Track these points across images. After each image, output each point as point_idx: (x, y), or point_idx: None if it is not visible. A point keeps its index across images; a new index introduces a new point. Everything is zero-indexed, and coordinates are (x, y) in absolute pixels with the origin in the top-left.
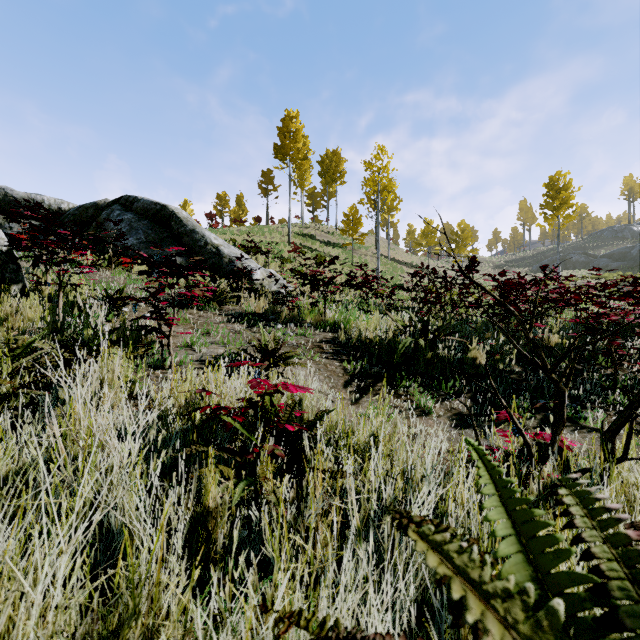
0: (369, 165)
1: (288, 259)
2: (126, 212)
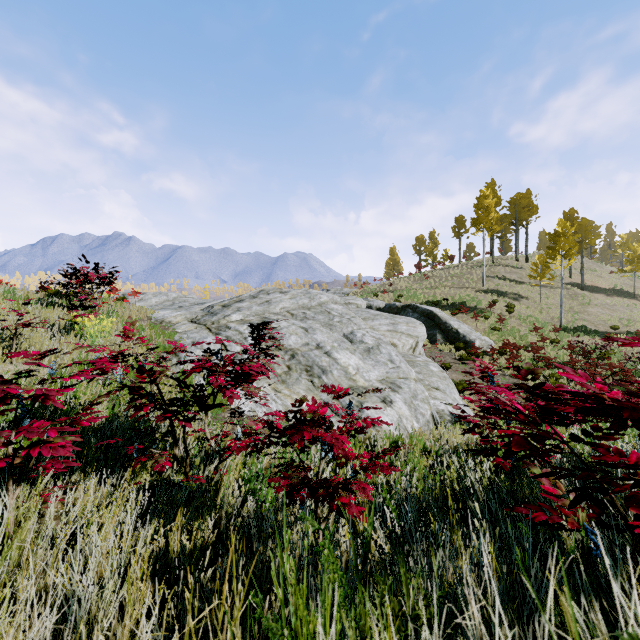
0: (552, 238)
1: (486, 315)
2: (414, 313)
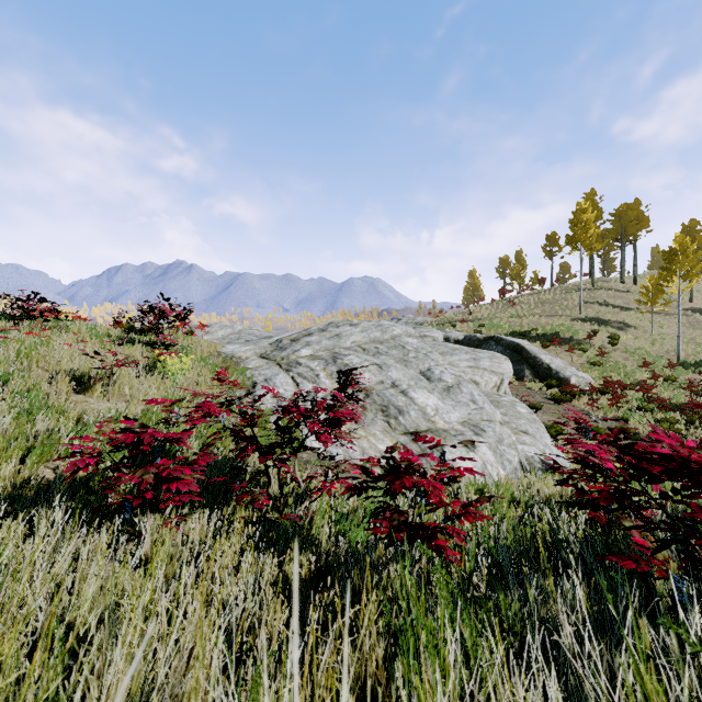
0: (667, 257)
1: (584, 348)
2: (498, 346)
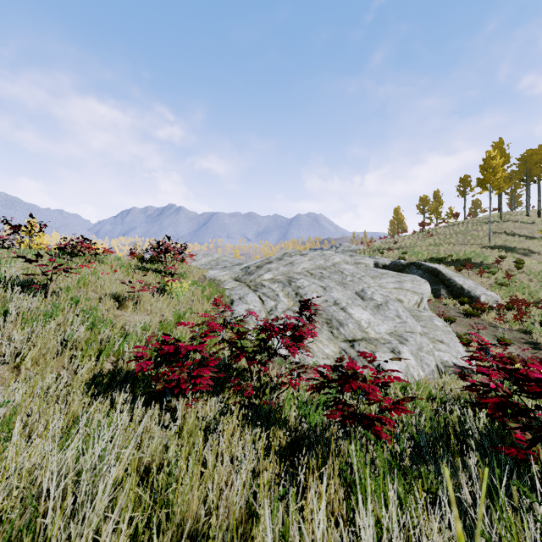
0: None
1: (493, 271)
2: (418, 270)
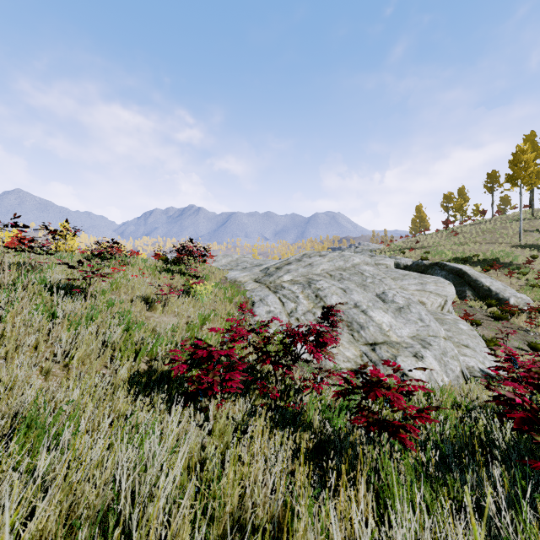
0: None
1: (523, 271)
2: (442, 271)
